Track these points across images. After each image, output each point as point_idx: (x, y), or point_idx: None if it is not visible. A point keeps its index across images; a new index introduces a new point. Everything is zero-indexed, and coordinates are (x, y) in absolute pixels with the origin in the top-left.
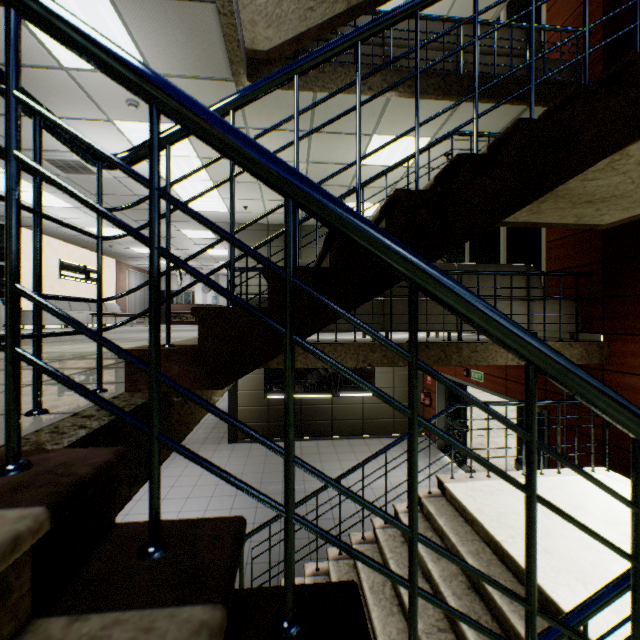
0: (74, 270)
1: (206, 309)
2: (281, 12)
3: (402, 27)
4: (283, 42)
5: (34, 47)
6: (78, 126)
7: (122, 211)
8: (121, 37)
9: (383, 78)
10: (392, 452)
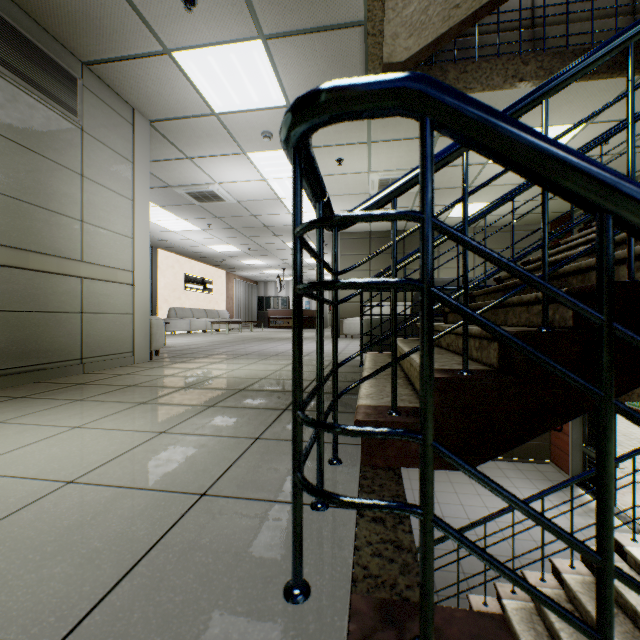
0: (195, 282)
1: (447, 380)
2: (425, 18)
3: (557, 0)
4: (421, 48)
5: (195, 100)
6: (217, 162)
7: (238, 230)
8: (268, 77)
9: (538, 65)
10: (512, 479)
